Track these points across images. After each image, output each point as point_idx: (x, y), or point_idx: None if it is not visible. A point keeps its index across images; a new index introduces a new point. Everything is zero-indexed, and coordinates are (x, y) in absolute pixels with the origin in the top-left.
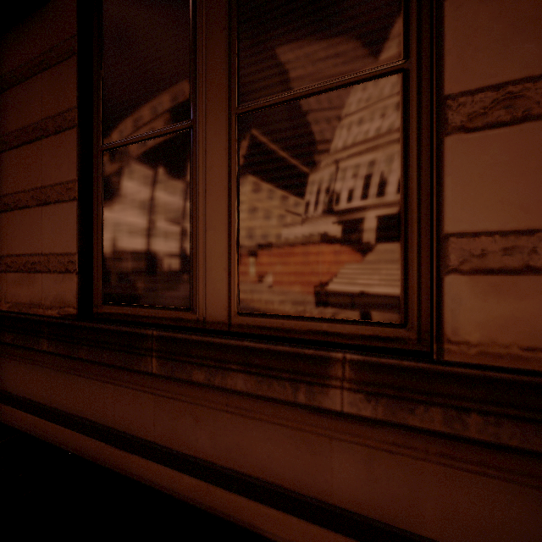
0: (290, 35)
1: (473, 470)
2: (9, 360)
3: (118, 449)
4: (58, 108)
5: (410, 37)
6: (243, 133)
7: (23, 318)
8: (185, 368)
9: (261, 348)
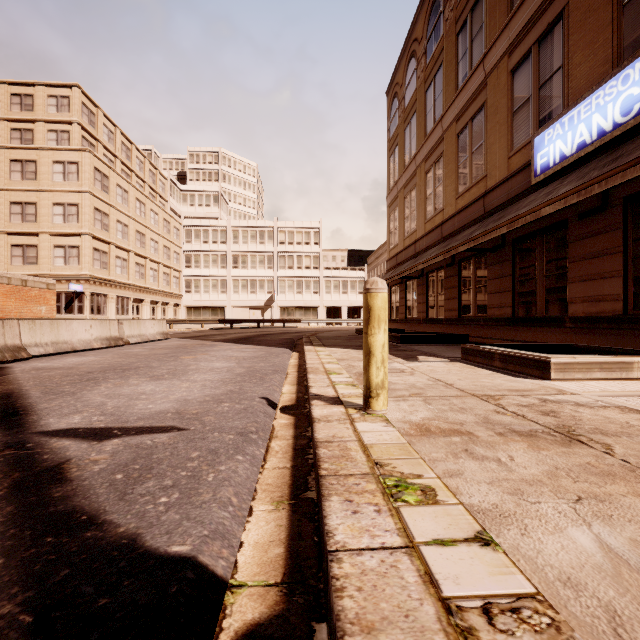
0: None
1: None
2: (582, 334)
3: None
4: (612, 246)
5: None
6: None
7: (592, 318)
8: None
9: None
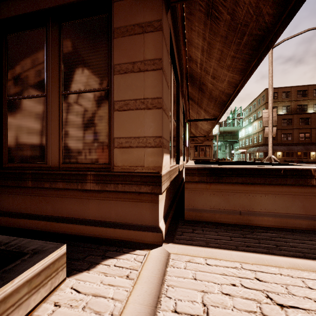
0: (79, 72)
1: (122, 200)
2: None
3: (14, 218)
4: None
5: (110, 81)
6: (64, 101)
7: None
8: (42, 183)
9: (67, 173)
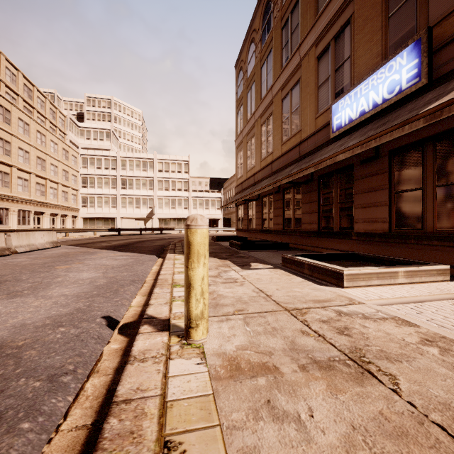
0: (450, 171)
1: None
2: (362, 244)
3: None
4: (381, 184)
5: None
6: (437, 191)
7: (369, 233)
8: (421, 241)
9: (441, 236)
